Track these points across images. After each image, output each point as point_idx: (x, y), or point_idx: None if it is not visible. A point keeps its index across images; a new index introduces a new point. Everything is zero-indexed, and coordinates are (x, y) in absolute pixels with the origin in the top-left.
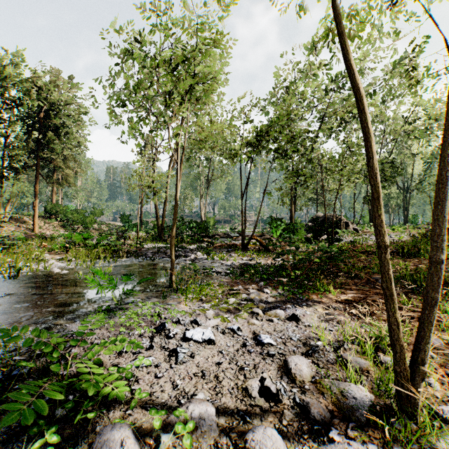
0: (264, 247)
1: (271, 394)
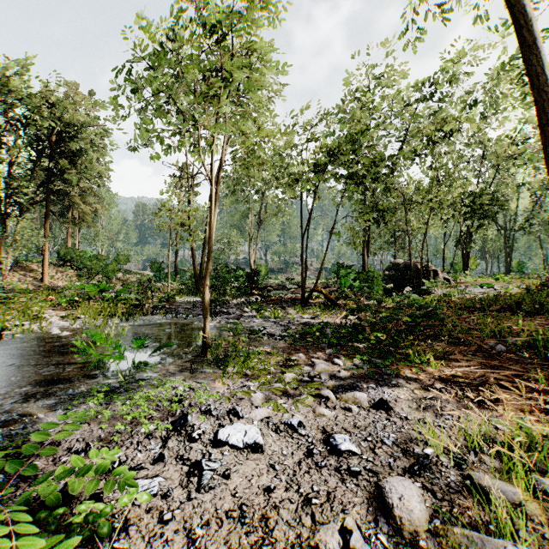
0: (330, 301)
1: None
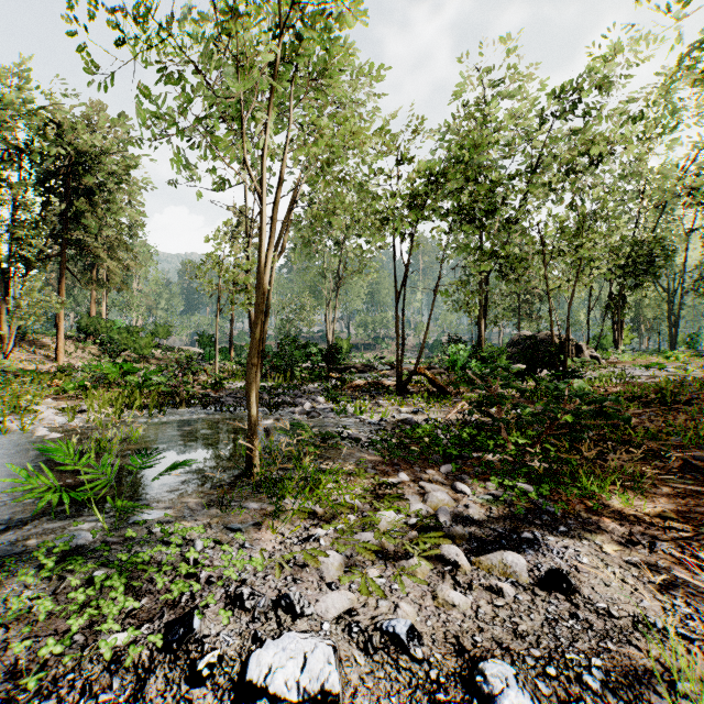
0: (437, 388)
1: None
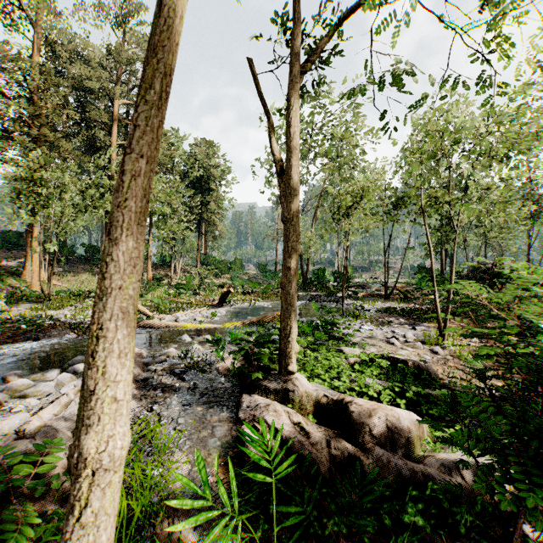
0: (405, 296)
1: (395, 337)
